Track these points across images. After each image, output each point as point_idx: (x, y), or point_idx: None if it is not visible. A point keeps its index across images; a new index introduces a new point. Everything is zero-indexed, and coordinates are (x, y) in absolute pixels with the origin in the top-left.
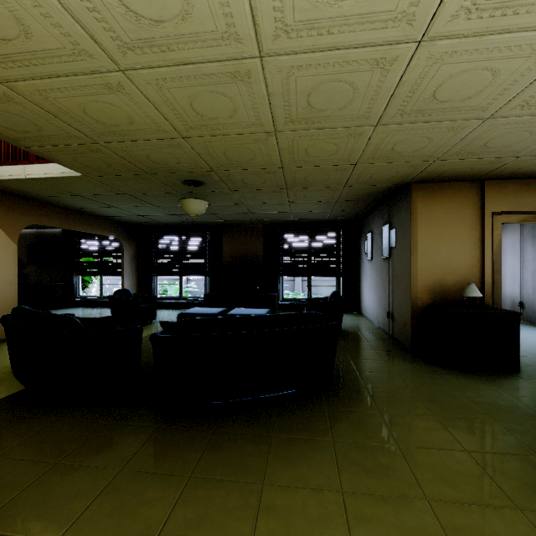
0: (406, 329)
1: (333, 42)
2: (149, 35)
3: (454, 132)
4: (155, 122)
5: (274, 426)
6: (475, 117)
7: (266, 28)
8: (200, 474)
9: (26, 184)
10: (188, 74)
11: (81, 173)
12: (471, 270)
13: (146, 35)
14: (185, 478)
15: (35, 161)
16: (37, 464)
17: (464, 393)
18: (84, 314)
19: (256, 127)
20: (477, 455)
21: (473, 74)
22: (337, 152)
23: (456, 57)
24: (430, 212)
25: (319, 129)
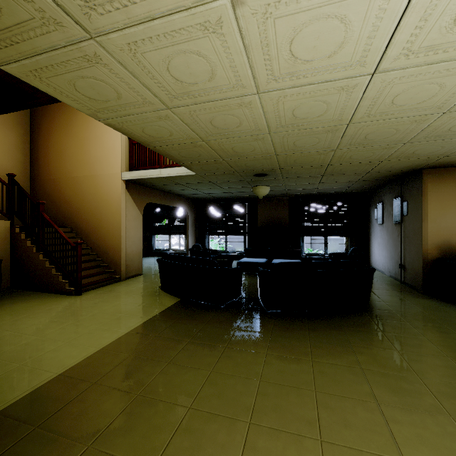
0: (418, 276)
1: (392, 117)
2: (296, 122)
3: None
4: (266, 150)
5: (342, 324)
6: None
7: (358, 115)
8: (314, 339)
9: (156, 179)
10: (303, 132)
11: (196, 173)
12: None
13: (294, 122)
14: (307, 339)
15: (163, 165)
16: (227, 329)
17: None
18: None
19: (325, 148)
20: None
21: None
22: (372, 156)
23: None
24: (438, 190)
25: (365, 147)
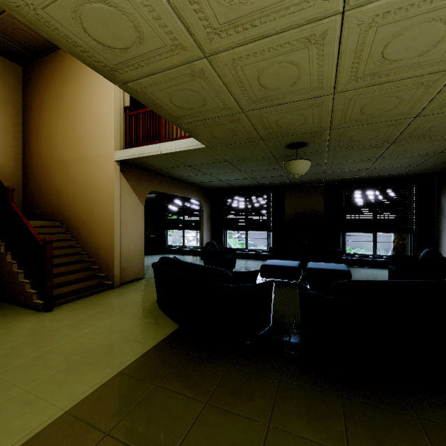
0: None
1: None
2: None
3: None
4: (320, 78)
5: None
6: None
7: None
8: None
9: (157, 159)
10: None
11: (205, 145)
12: None
13: None
14: None
15: (164, 140)
16: (250, 422)
17: None
18: None
19: (440, 65)
20: None
21: None
22: None
23: None
24: None
25: None
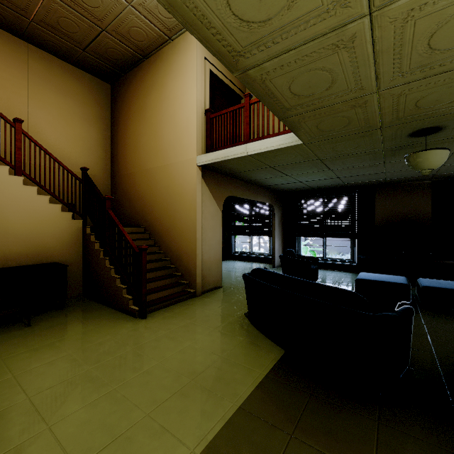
0: None
1: None
2: None
3: None
4: None
5: None
6: None
7: None
8: None
9: (240, 161)
10: None
11: (302, 141)
12: None
13: None
14: None
15: (249, 140)
16: None
17: None
18: (245, 267)
19: None
20: None
21: None
22: None
23: None
24: None
25: None
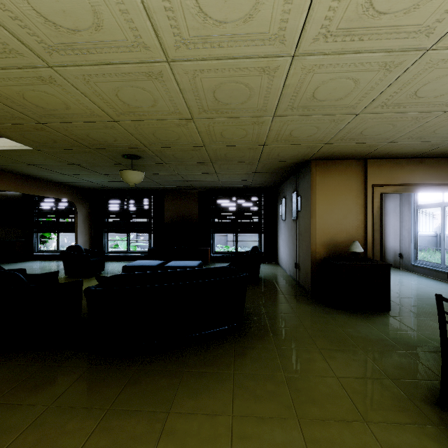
0: (308, 277)
1: (225, 53)
2: (69, 40)
3: (335, 123)
4: (88, 108)
5: (188, 362)
6: (349, 113)
7: (168, 40)
8: (118, 406)
9: None
10: (110, 72)
11: (31, 147)
12: (356, 230)
13: (66, 40)
14: (104, 411)
15: None
16: None
17: (345, 329)
18: (41, 267)
19: (176, 115)
20: (344, 380)
21: (340, 81)
22: (247, 135)
23: (323, 68)
24: (326, 183)
25: (228, 118)
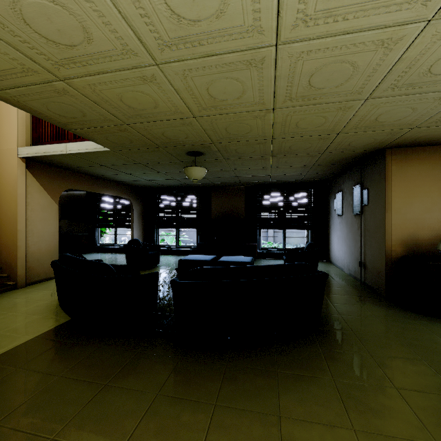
0: (380, 278)
1: (346, 27)
2: (185, 33)
3: (439, 102)
4: (175, 105)
5: (277, 362)
6: None
7: (288, 19)
8: (223, 403)
9: (66, 158)
10: (211, 64)
11: (109, 148)
12: None
13: (183, 33)
14: (211, 406)
15: (73, 139)
16: (91, 384)
17: None
18: (103, 258)
19: (258, 106)
20: None
21: None
22: (324, 123)
23: None
24: (404, 174)
25: (313, 105)
